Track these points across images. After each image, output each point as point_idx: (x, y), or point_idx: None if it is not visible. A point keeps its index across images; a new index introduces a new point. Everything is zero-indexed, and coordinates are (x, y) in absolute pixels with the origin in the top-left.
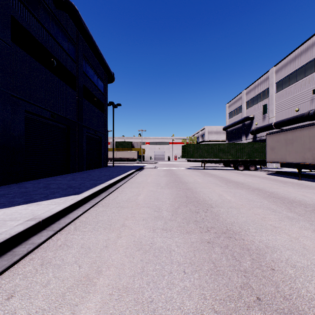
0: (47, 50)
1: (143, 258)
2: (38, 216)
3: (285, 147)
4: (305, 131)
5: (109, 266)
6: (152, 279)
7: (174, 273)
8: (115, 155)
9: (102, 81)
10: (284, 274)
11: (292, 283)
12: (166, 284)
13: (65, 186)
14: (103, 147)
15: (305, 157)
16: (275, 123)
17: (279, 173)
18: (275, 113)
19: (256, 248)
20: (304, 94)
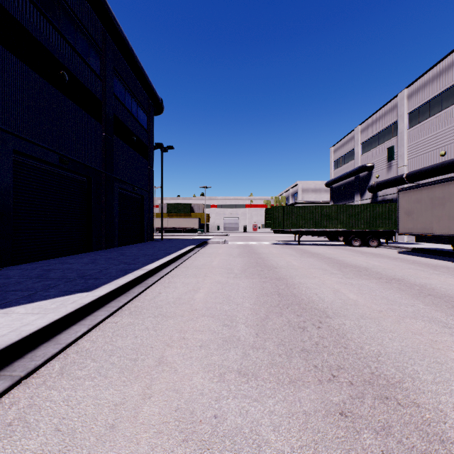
0: (52, 56)
1: None
2: None
3: (431, 210)
4: None
5: None
6: None
7: None
8: (167, 223)
9: (145, 112)
10: None
11: None
12: None
13: (73, 275)
14: (146, 212)
15: None
16: (409, 175)
17: (418, 250)
18: (408, 160)
19: None
20: None
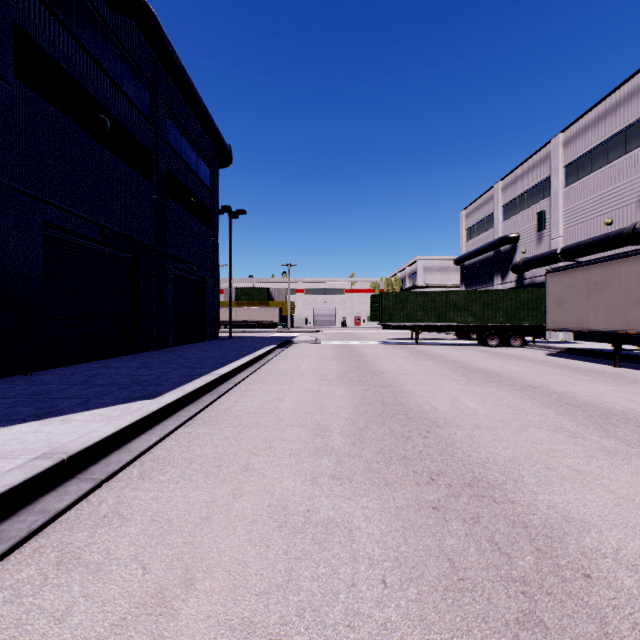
0: (90, 97)
1: (291, 546)
2: (60, 448)
3: (587, 298)
4: (629, 264)
5: (211, 568)
6: (310, 601)
7: (362, 587)
8: (235, 315)
9: (207, 164)
10: (615, 588)
11: (636, 613)
12: (342, 614)
13: (126, 381)
14: (208, 300)
15: (630, 320)
16: (564, 250)
17: (573, 351)
18: (564, 230)
19: (542, 523)
20: (623, 190)
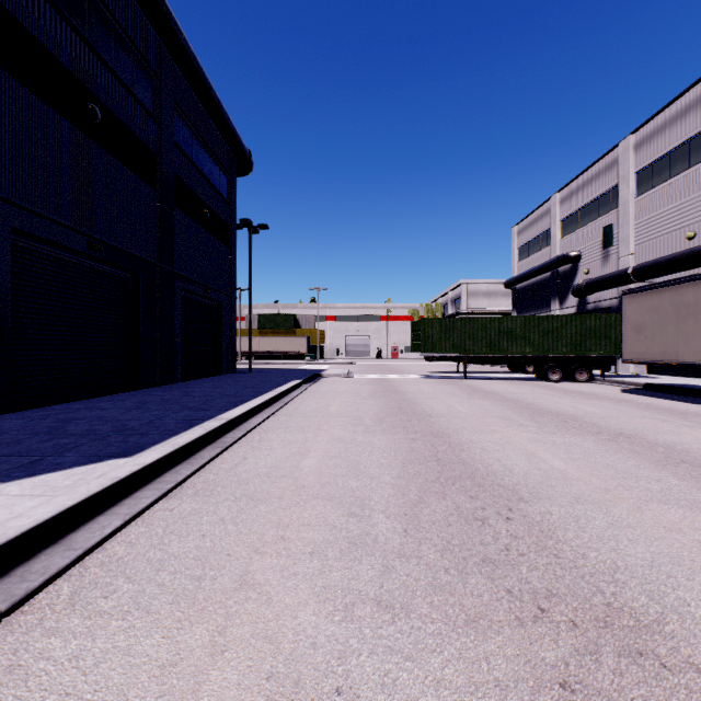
0: (76, 80)
1: None
2: None
3: (676, 324)
4: None
5: None
6: None
7: None
8: (258, 345)
9: (223, 171)
10: None
11: None
12: None
13: (106, 428)
14: (225, 327)
15: None
16: (637, 269)
17: (652, 388)
18: (635, 246)
19: None
20: None
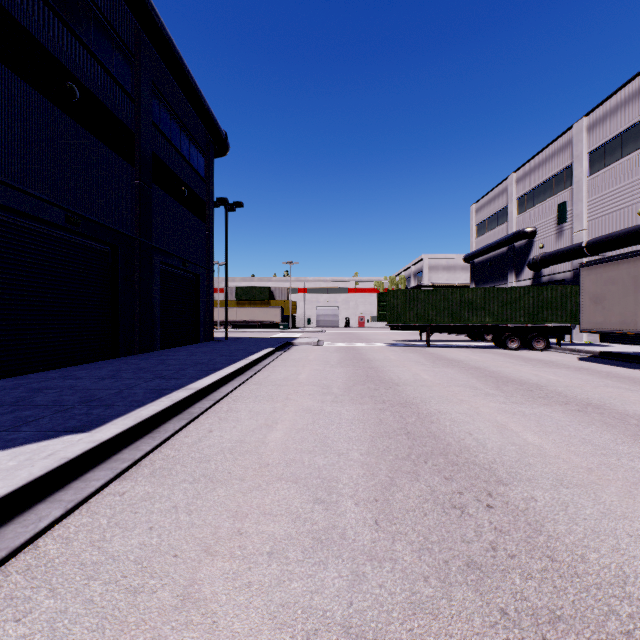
0: (54, 59)
1: None
2: None
3: (634, 295)
4: None
5: None
6: None
7: None
8: (235, 315)
9: (201, 152)
10: None
11: None
12: None
13: (73, 399)
14: (202, 298)
15: None
16: (591, 243)
17: (608, 356)
18: (588, 222)
19: None
20: None
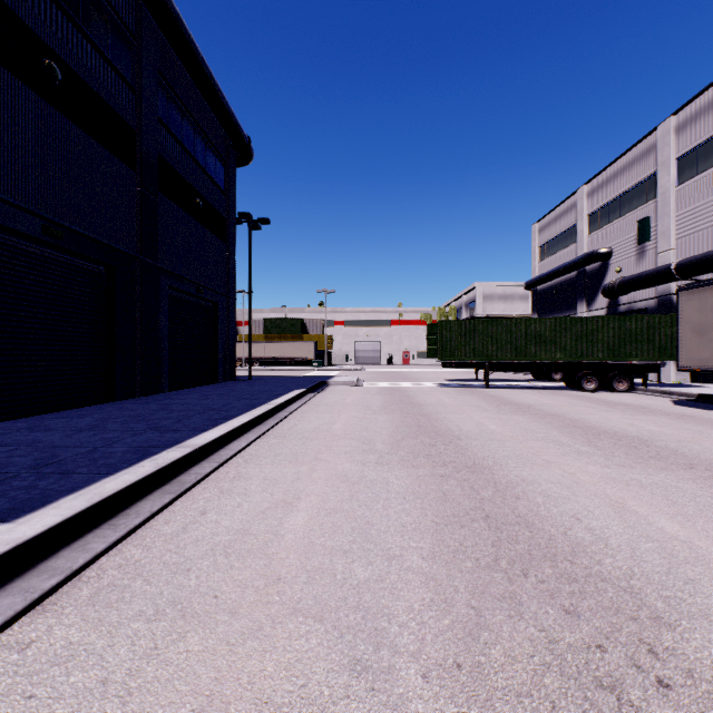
0: (27, 29)
1: None
2: None
3: None
4: None
5: None
6: None
7: None
8: (263, 351)
9: (220, 159)
10: None
11: None
12: None
13: (24, 462)
14: (221, 331)
15: None
16: (682, 265)
17: (709, 399)
18: (677, 240)
19: None
20: None
